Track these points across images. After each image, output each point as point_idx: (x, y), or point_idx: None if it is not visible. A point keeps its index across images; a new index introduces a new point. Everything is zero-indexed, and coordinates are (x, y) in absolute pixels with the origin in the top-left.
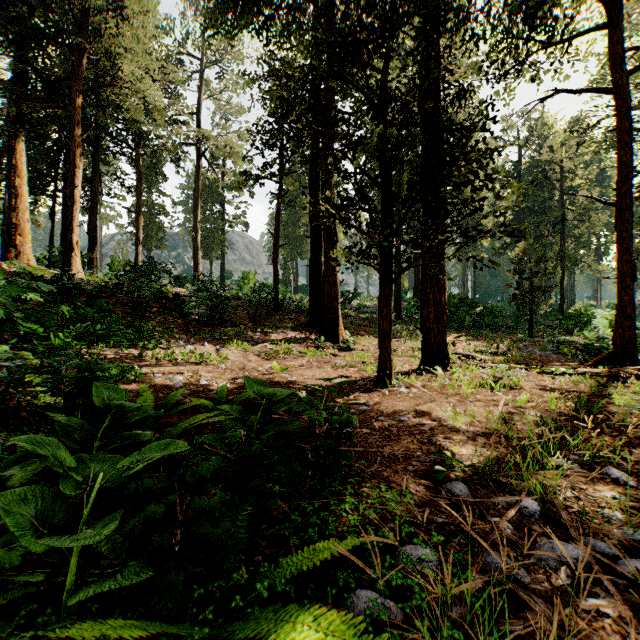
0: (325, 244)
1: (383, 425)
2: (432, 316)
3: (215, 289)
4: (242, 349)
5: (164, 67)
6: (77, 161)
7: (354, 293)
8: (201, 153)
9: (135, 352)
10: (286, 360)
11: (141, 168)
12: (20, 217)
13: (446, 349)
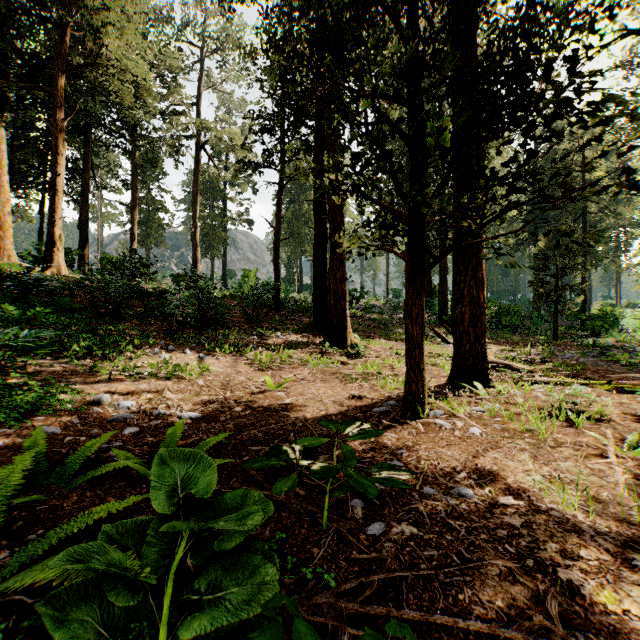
0: (331, 234)
1: (436, 512)
2: (467, 317)
3: (205, 286)
4: (232, 357)
5: (160, 53)
6: (60, 147)
7: (362, 292)
8: (200, 145)
9: (89, 364)
10: (284, 371)
11: (136, 160)
12: (0, 209)
13: (485, 359)
